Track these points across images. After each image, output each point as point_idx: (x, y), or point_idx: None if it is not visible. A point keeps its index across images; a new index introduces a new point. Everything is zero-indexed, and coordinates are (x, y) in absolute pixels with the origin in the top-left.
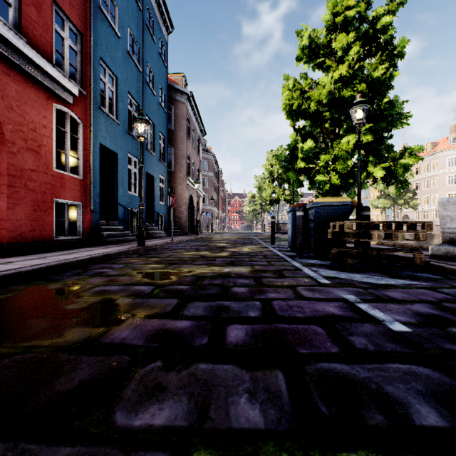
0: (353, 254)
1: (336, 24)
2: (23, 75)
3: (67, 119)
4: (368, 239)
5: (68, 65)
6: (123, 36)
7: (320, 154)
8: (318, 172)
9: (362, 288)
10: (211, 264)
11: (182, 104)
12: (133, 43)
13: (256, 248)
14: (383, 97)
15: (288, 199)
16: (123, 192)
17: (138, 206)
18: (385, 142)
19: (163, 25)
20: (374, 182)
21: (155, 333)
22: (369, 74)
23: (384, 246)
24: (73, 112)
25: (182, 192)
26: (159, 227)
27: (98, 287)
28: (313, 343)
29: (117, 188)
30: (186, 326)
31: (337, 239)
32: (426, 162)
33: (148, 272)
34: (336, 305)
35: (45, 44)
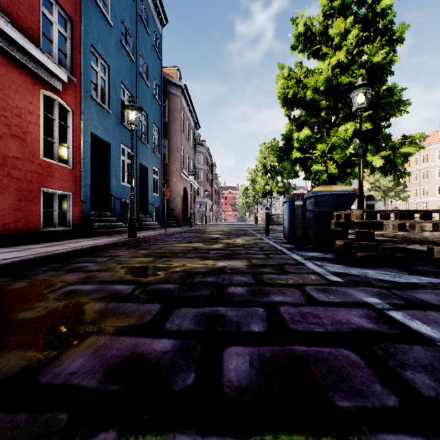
0: (359, 247)
1: (333, 9)
2: (6, 57)
3: (55, 106)
4: (380, 230)
5: (56, 50)
6: (116, 25)
7: (317, 144)
8: (314, 161)
9: (383, 289)
10: (204, 257)
11: (176, 97)
12: (126, 33)
13: (251, 239)
14: (383, 84)
15: (281, 191)
16: (116, 182)
17: (129, 197)
18: (382, 131)
19: (157, 17)
20: (372, 172)
21: (121, 363)
22: (368, 59)
23: (384, 238)
24: (62, 100)
25: (176, 184)
26: (153, 219)
27: (70, 286)
28: (354, 385)
29: (110, 179)
30: (166, 349)
31: (338, 230)
32: (416, 155)
33: (133, 267)
34: (361, 313)
35: (31, 27)
